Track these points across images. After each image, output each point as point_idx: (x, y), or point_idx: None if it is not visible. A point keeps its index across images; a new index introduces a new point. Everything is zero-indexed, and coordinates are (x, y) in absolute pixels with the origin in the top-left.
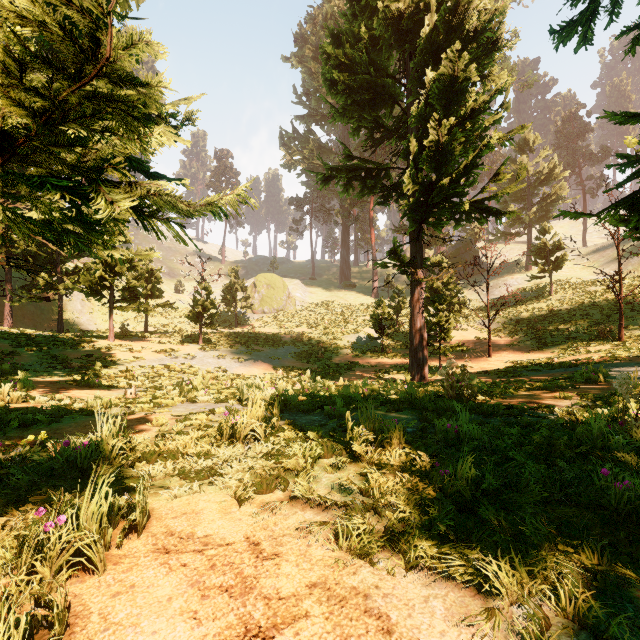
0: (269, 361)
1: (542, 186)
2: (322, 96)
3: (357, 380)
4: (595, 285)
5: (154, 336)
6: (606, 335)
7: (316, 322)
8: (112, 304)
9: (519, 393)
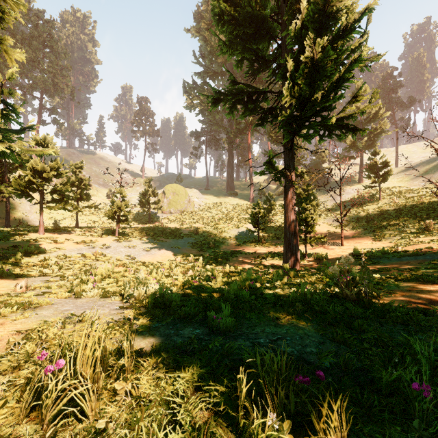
0: (171, 249)
1: (370, 123)
2: (212, 30)
3: (240, 265)
4: (412, 192)
5: (80, 230)
6: (430, 229)
7: (209, 219)
8: (42, 204)
9: (402, 285)
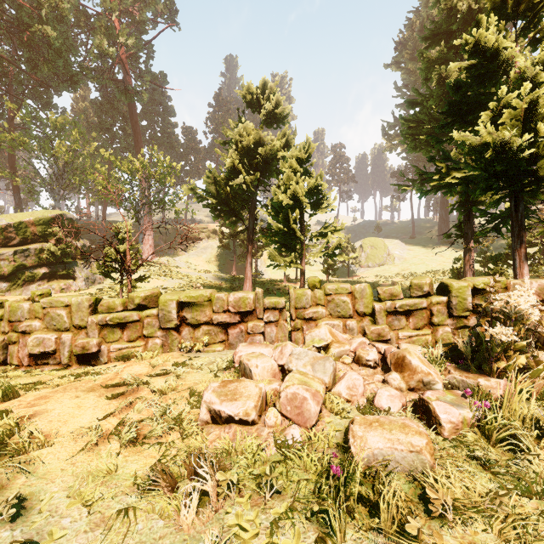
0: None
1: None
2: (401, 141)
3: None
4: None
5: None
6: None
7: (410, 274)
8: None
9: None
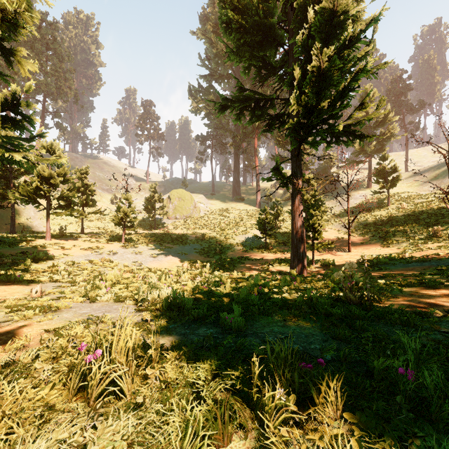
0: (177, 256)
1: (379, 127)
2: (219, 38)
3: (247, 272)
4: (421, 198)
5: (86, 236)
6: (438, 235)
7: (215, 225)
8: (49, 210)
9: (405, 290)
